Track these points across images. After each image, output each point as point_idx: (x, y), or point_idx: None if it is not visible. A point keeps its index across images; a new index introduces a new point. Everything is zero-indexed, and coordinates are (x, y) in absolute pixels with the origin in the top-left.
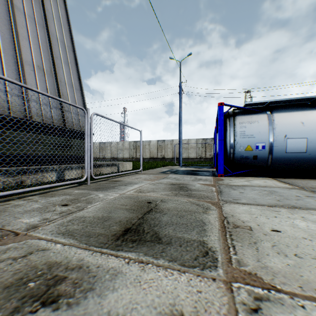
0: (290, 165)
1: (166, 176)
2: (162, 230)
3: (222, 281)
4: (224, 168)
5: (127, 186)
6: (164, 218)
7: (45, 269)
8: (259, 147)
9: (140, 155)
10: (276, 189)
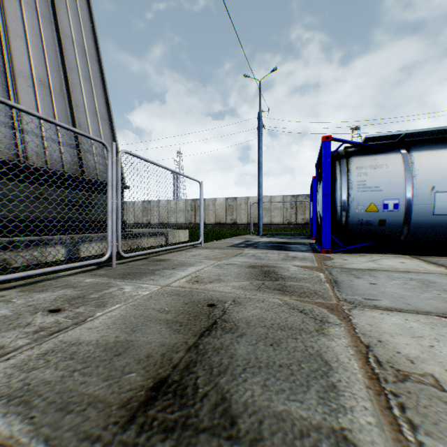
0: (440, 234)
1: (239, 252)
2: (238, 388)
3: None
4: (331, 239)
5: (175, 270)
6: (240, 349)
7: None
8: (389, 207)
9: (200, 220)
10: (430, 277)
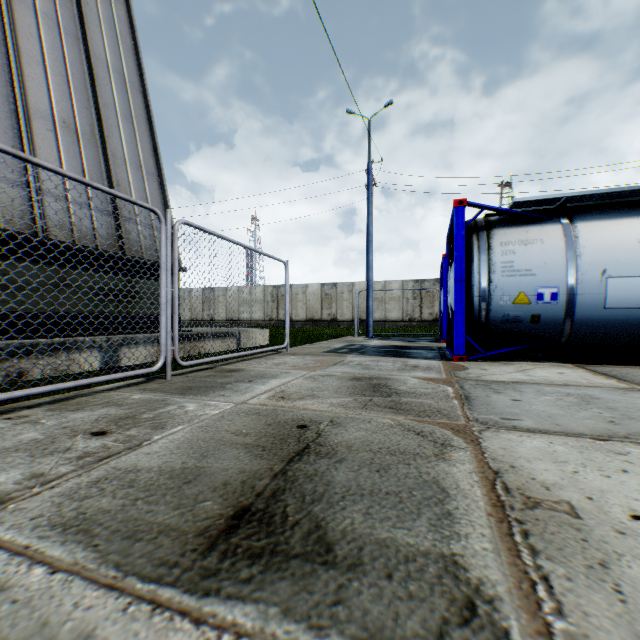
0: (614, 335)
1: (340, 360)
2: (335, 516)
3: None
4: (466, 341)
5: (253, 383)
6: (338, 476)
7: None
8: (544, 297)
9: (286, 315)
10: (594, 392)
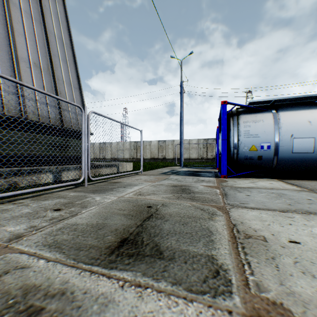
0: (296, 165)
1: (167, 177)
2: (164, 241)
3: (241, 315)
4: (227, 168)
5: (126, 188)
6: (165, 226)
7: (19, 296)
8: (264, 147)
9: (141, 156)
10: (285, 192)
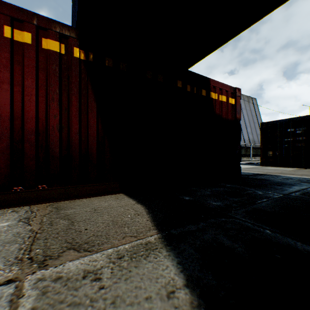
0: None
1: None
2: None
3: None
4: None
5: None
6: None
7: None
8: None
9: None
10: None
